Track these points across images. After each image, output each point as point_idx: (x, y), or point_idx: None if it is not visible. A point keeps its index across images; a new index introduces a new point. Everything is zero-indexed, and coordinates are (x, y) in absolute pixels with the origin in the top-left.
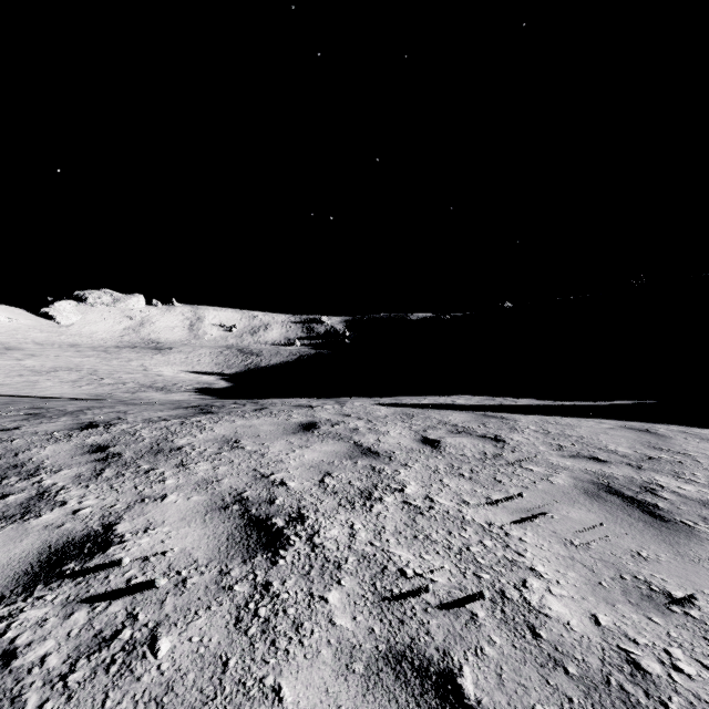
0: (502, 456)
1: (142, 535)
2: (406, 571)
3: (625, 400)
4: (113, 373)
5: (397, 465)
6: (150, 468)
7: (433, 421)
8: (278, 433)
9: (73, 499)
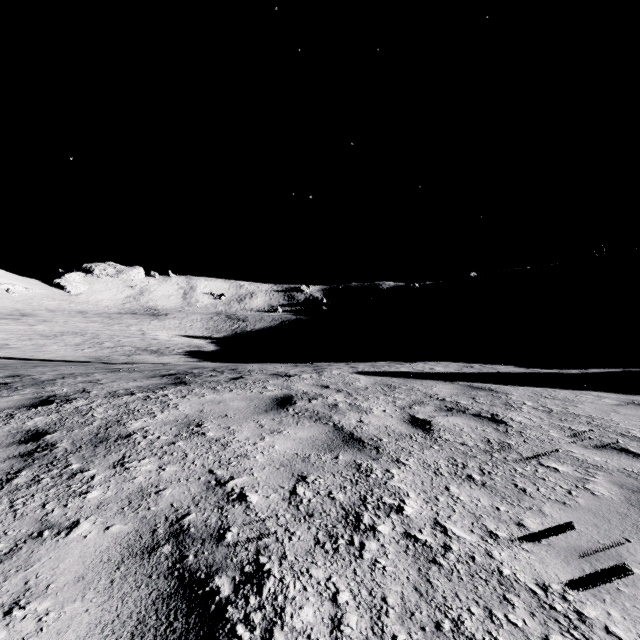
0: (511, 447)
1: None
2: None
3: (607, 368)
4: (113, 337)
5: (387, 462)
6: (79, 468)
7: (418, 394)
8: (248, 412)
9: None
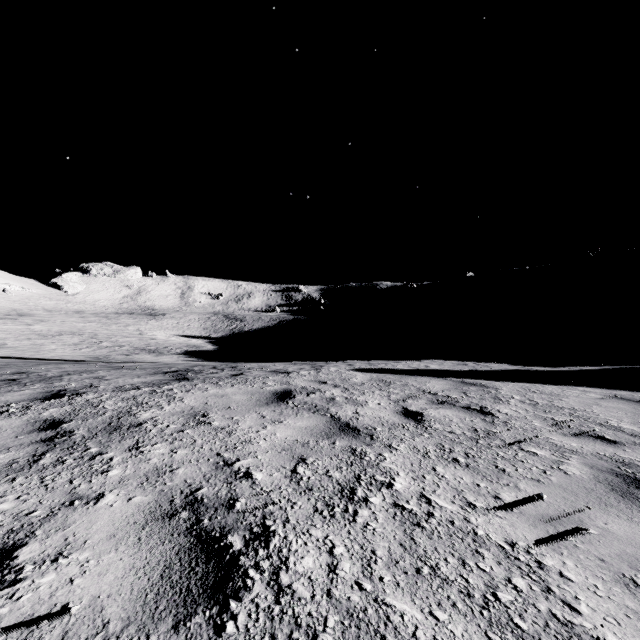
0: (496, 435)
1: (47, 568)
2: None
3: (597, 365)
4: (111, 337)
5: (380, 447)
6: (98, 451)
7: (411, 389)
8: (250, 404)
9: None
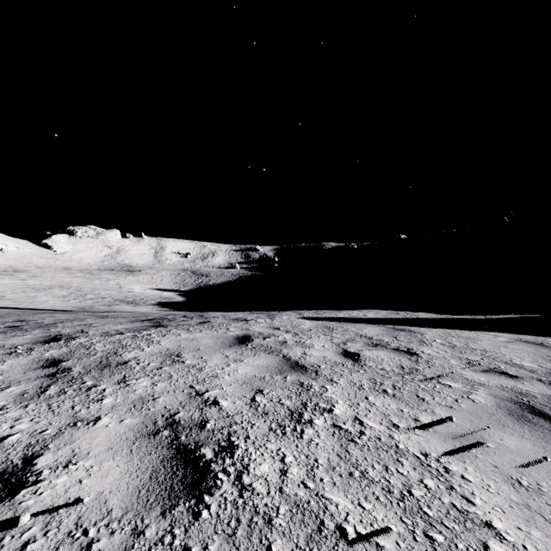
0: (419, 371)
1: (60, 472)
2: (345, 528)
3: (508, 314)
4: (95, 290)
5: (323, 381)
6: (93, 384)
7: (351, 334)
8: (216, 346)
9: (7, 422)
